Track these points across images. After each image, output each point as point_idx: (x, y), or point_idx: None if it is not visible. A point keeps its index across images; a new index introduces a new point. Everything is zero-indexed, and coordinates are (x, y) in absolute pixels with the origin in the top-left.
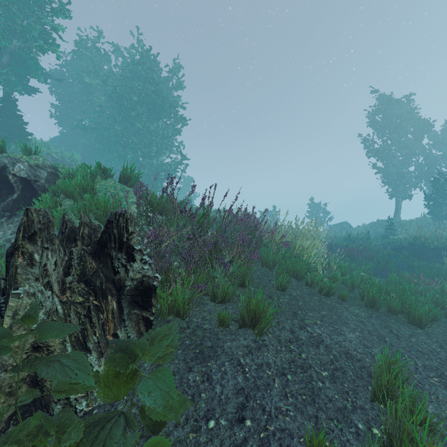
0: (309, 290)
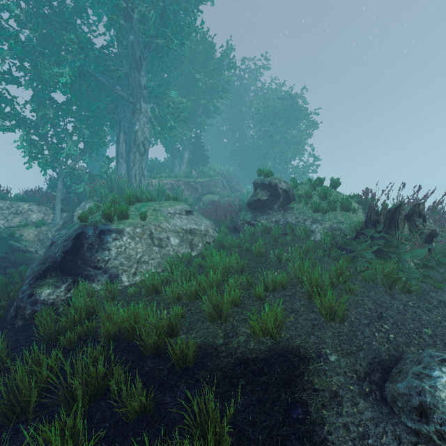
0: None
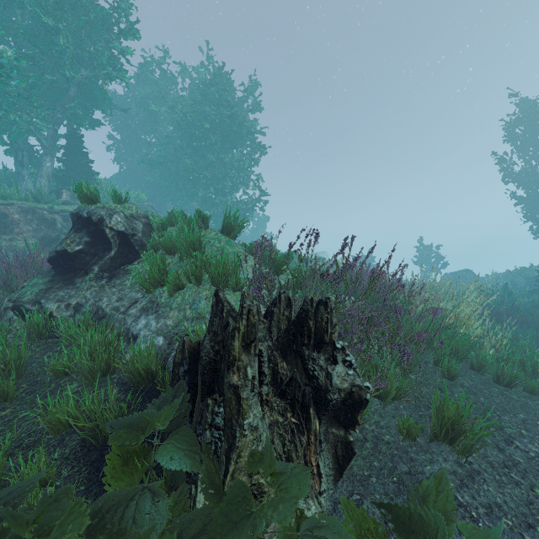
0: (480, 377)
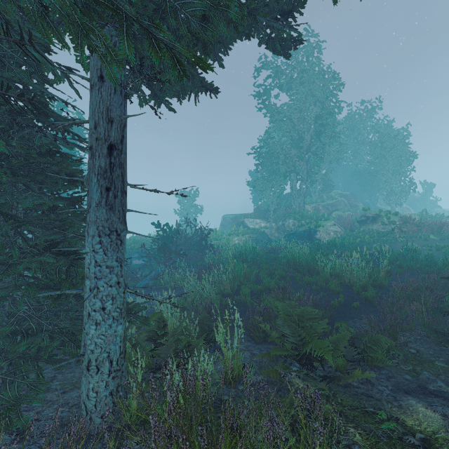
0: None
